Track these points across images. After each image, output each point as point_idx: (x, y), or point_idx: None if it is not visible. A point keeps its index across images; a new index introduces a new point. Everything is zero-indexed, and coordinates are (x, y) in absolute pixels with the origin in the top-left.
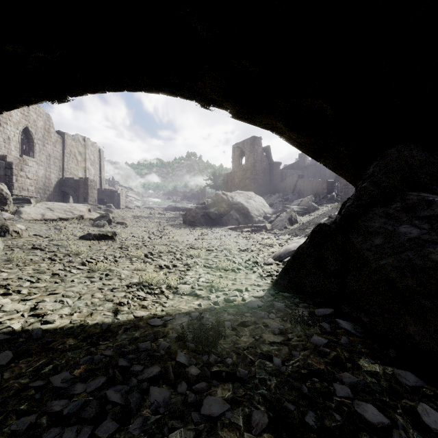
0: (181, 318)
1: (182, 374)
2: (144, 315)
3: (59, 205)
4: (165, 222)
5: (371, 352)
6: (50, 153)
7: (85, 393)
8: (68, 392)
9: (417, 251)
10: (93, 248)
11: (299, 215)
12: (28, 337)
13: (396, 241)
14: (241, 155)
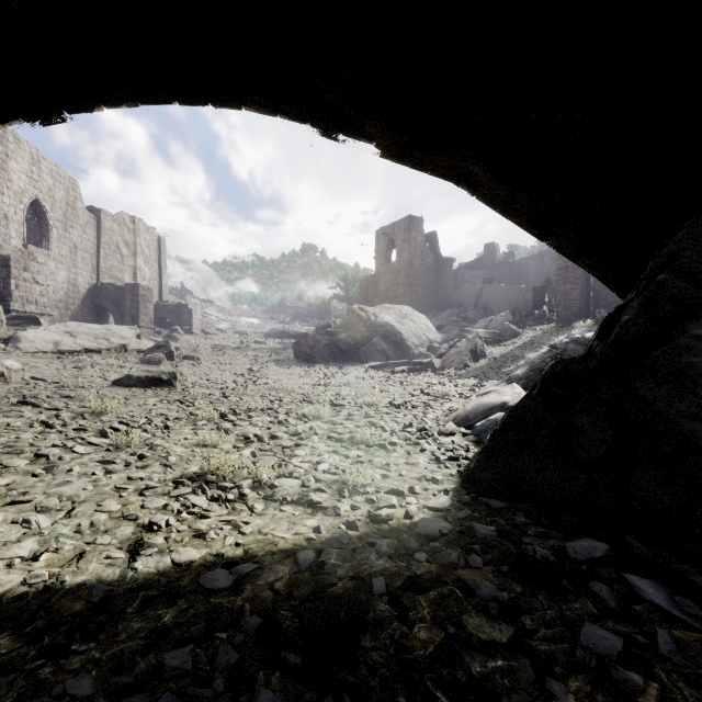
0: (276, 566)
1: None
2: (194, 558)
3: (87, 328)
4: (265, 356)
5: None
6: (77, 243)
7: None
8: None
9: None
10: (132, 401)
11: (487, 345)
12: None
13: None
14: (390, 246)
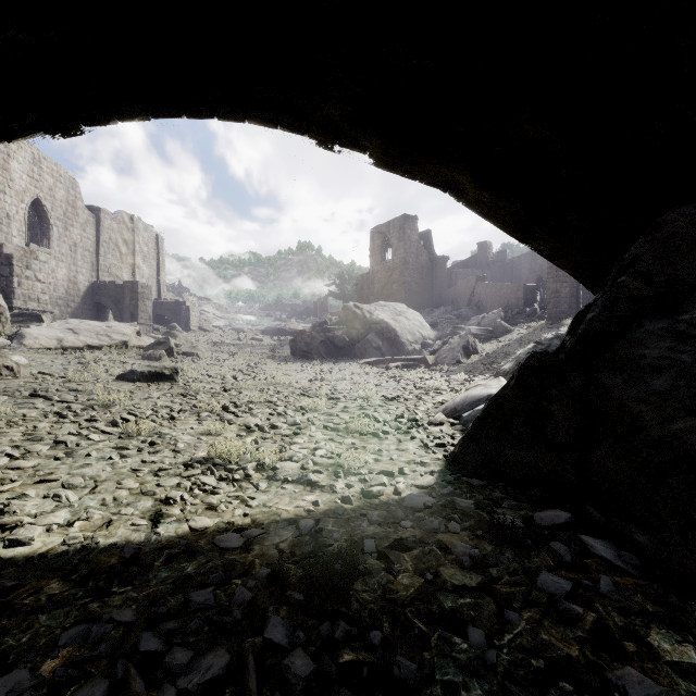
0: (280, 532)
1: (275, 671)
2: (208, 525)
3: (88, 325)
4: (263, 353)
5: (668, 613)
6: (77, 241)
7: None
8: None
9: None
10: (137, 395)
11: (480, 342)
12: None
13: None
14: (385, 244)
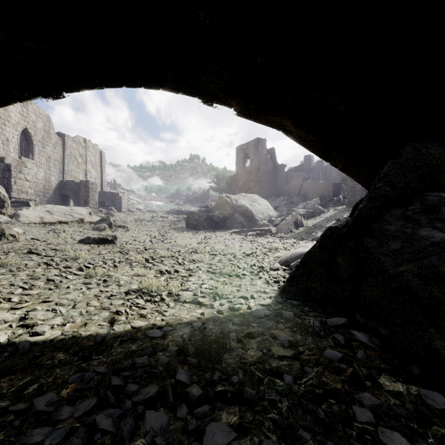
0: (182, 329)
1: (182, 395)
2: (142, 325)
3: (58, 208)
4: (168, 226)
5: (392, 368)
6: (50, 155)
7: (72, 419)
8: (52, 417)
9: (442, 257)
10: (92, 252)
11: (305, 219)
12: (14, 350)
13: (417, 246)
14: (245, 157)
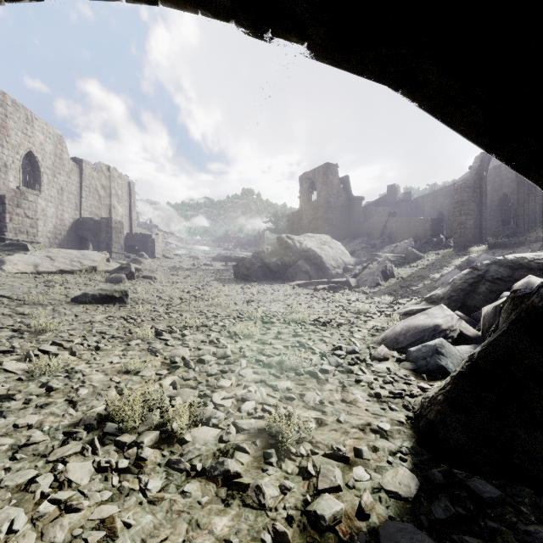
0: None
1: None
2: None
3: (65, 253)
4: (211, 276)
5: None
6: (63, 186)
7: None
8: None
9: None
10: (80, 318)
11: (394, 267)
12: None
13: None
14: (311, 188)
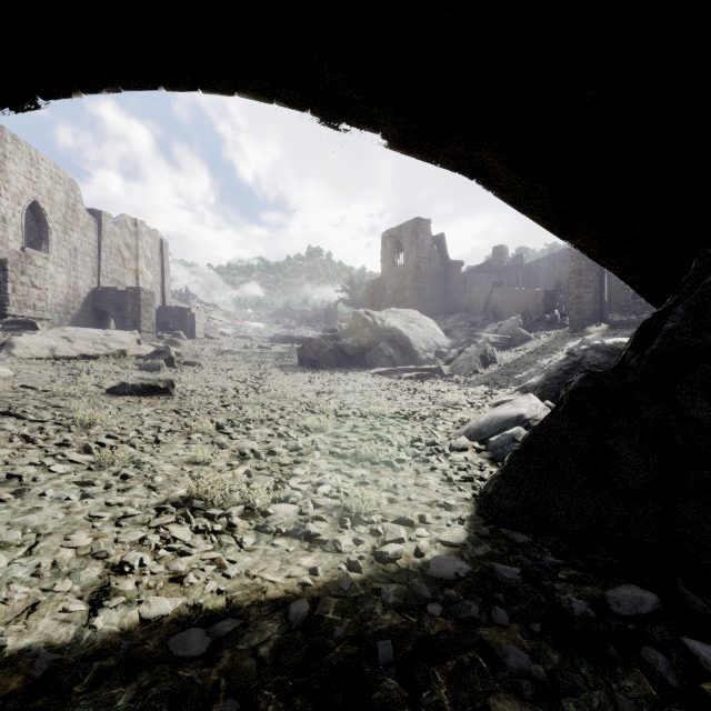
0: (263, 623)
1: None
2: (166, 611)
3: (85, 333)
4: (269, 362)
5: None
6: (77, 246)
7: None
8: None
9: None
10: (125, 411)
11: (497, 350)
12: None
13: None
14: (397, 249)
